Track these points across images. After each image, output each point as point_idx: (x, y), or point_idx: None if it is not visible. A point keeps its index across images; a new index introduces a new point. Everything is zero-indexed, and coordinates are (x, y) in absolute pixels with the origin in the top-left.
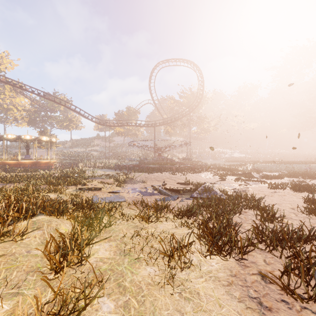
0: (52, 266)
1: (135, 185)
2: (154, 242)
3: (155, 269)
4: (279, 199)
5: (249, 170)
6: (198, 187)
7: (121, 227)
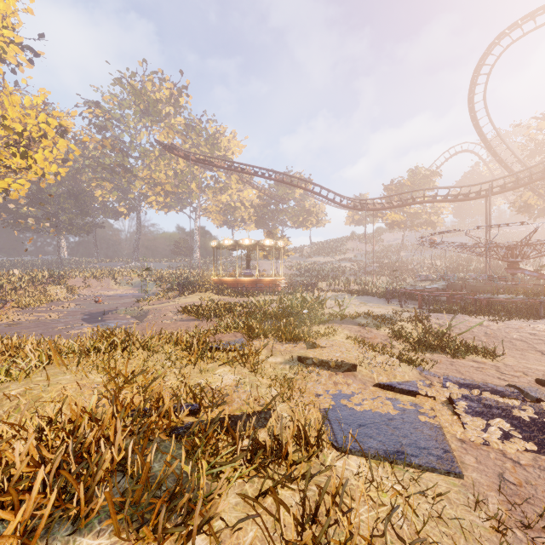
0: None
1: (459, 362)
2: None
3: None
4: None
5: None
6: None
7: None
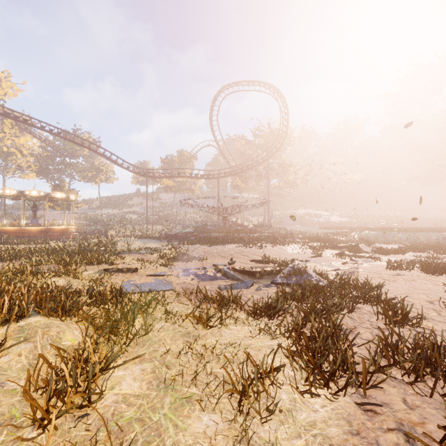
0: (34, 416)
1: (188, 263)
2: (216, 364)
3: (216, 419)
4: (407, 287)
5: (354, 240)
6: (283, 267)
7: (163, 335)
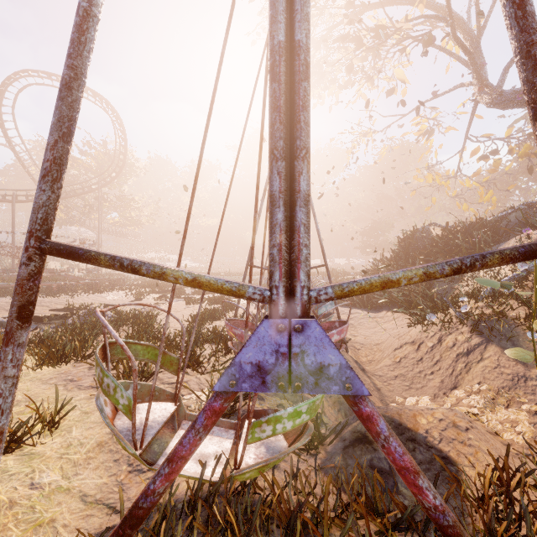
0: None
1: None
2: None
3: None
4: (183, 313)
5: None
6: None
7: None
